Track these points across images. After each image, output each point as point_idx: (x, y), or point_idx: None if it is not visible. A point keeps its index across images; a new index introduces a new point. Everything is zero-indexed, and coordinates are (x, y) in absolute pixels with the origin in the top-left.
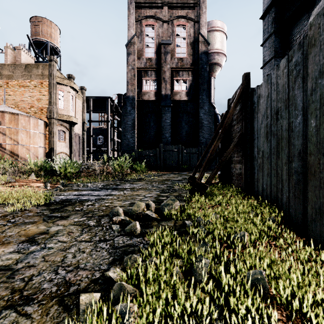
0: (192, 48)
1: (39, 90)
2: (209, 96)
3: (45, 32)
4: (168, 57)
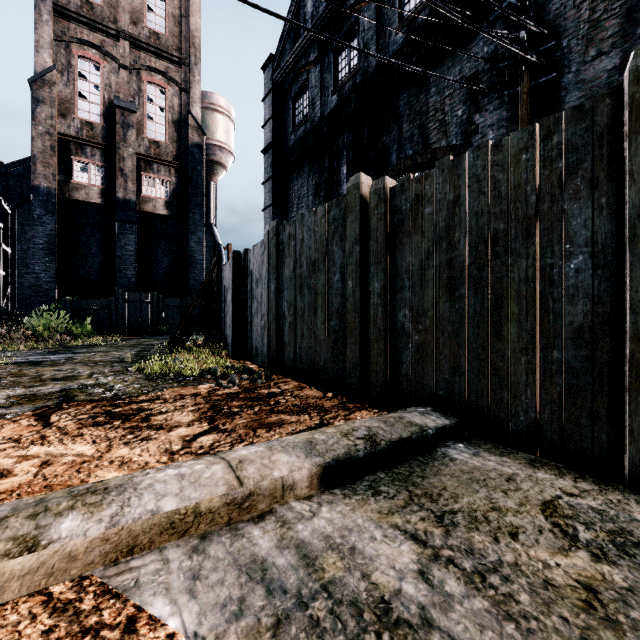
0: (177, 130)
1: None
2: (208, 213)
3: None
4: (131, 134)
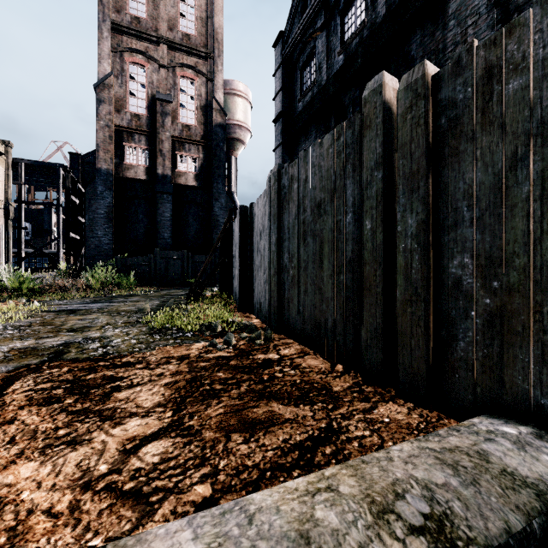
0: (204, 114)
1: None
2: (229, 183)
3: None
4: (168, 121)
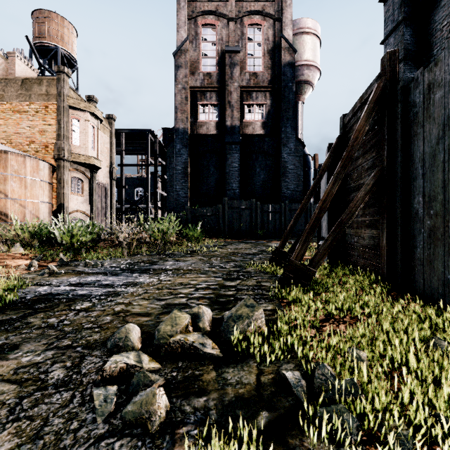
0: (271, 58)
1: (43, 118)
2: (296, 130)
3: (53, 33)
4: (236, 71)
